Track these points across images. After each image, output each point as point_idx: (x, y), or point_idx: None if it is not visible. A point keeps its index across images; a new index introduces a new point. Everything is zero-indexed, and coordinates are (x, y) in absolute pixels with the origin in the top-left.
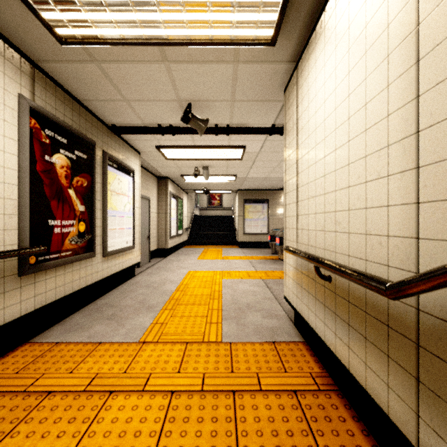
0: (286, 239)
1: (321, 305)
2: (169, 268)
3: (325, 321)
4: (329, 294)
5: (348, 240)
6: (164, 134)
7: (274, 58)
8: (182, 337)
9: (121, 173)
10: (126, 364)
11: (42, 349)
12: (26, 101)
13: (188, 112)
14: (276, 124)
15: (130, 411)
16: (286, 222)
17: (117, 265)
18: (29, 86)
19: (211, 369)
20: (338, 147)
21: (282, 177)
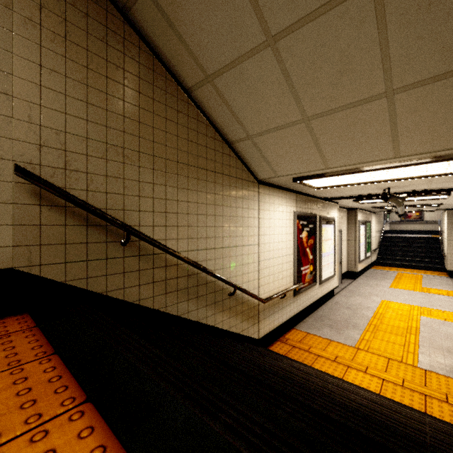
0: None
1: None
2: (361, 293)
3: None
4: None
5: None
6: (362, 198)
7: None
8: (384, 354)
9: (327, 225)
10: (351, 356)
11: (302, 334)
12: (296, 214)
13: (387, 194)
14: None
15: (361, 378)
16: None
17: (325, 289)
18: (295, 204)
19: (408, 379)
20: None
21: None
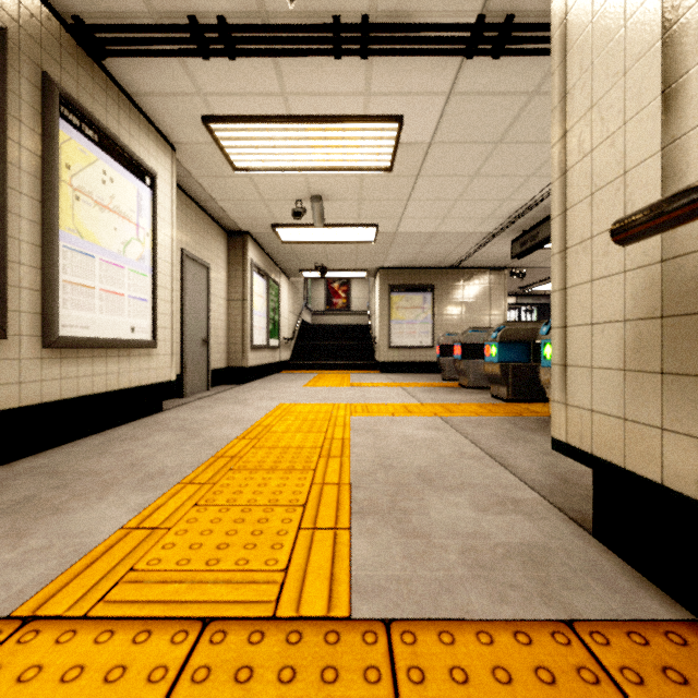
0: (567, 248)
1: None
2: (242, 399)
3: None
4: None
5: None
6: (210, 56)
7: None
8: (197, 592)
9: (115, 163)
10: None
11: None
12: None
13: None
14: (489, 14)
15: None
16: (572, 185)
17: (101, 376)
18: None
19: None
20: None
21: (465, 230)
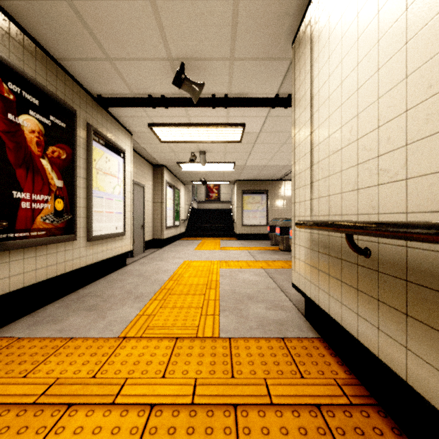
0: (295, 216)
1: (351, 290)
2: (164, 258)
3: (358, 311)
4: (366, 273)
5: (406, 190)
6: (156, 107)
7: None
8: (171, 331)
9: (110, 152)
10: (98, 365)
11: None
12: None
13: (181, 72)
14: (281, 94)
15: (89, 436)
16: (296, 195)
17: (105, 251)
18: None
19: (205, 373)
20: (384, 63)
21: (282, 164)
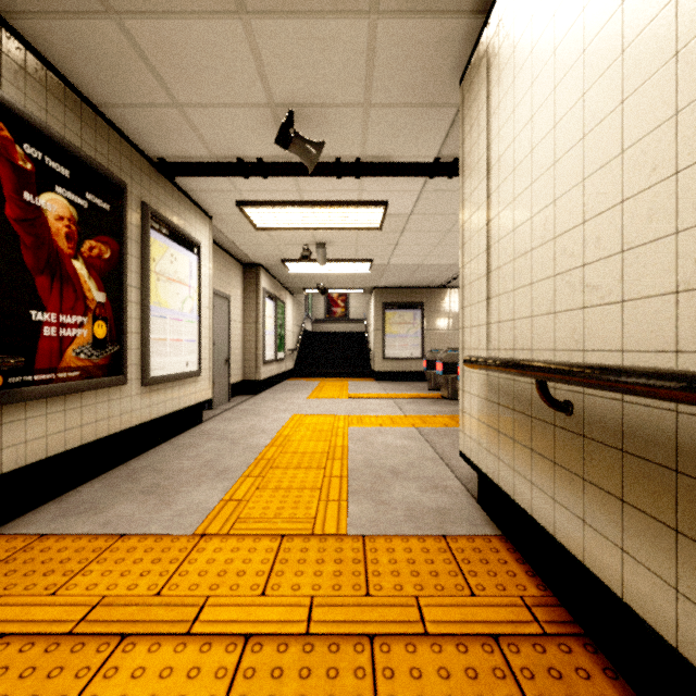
0: (463, 349)
1: (546, 463)
2: (260, 411)
3: (555, 495)
4: (566, 439)
5: (622, 317)
6: (249, 177)
7: (446, 3)
8: (274, 526)
9: (177, 246)
10: (164, 577)
11: (11, 547)
12: None
13: (289, 126)
14: (443, 157)
15: (154, 681)
16: (465, 317)
17: (169, 401)
18: None
19: (326, 589)
20: (591, 128)
21: (447, 263)
